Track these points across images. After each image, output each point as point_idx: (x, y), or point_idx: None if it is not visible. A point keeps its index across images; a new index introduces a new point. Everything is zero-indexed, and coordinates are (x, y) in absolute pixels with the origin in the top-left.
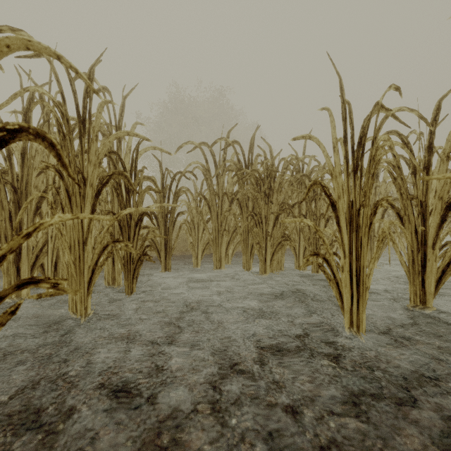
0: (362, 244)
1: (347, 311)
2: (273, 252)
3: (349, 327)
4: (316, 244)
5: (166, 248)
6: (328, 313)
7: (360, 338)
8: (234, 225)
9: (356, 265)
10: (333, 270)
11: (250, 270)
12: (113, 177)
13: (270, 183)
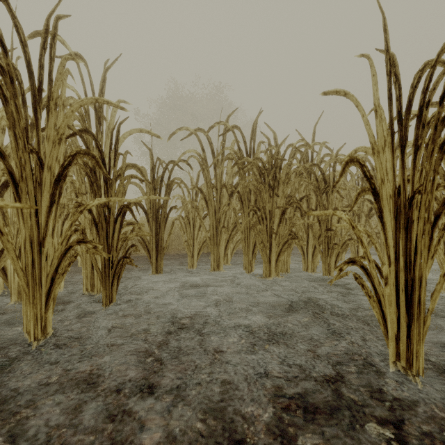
0: (418, 246)
1: (392, 339)
2: (279, 252)
3: (394, 360)
4: (327, 243)
5: (157, 247)
6: (356, 334)
7: (413, 379)
8: (234, 222)
9: (405, 275)
10: (374, 283)
11: (252, 272)
12: (76, 158)
13: (275, 173)
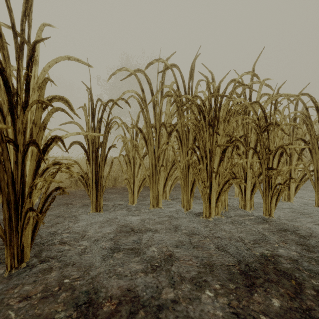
0: None
1: None
2: (219, 192)
3: None
4: (268, 182)
5: (97, 185)
6: None
7: None
8: (172, 160)
9: None
10: None
11: (190, 210)
12: None
13: (215, 111)
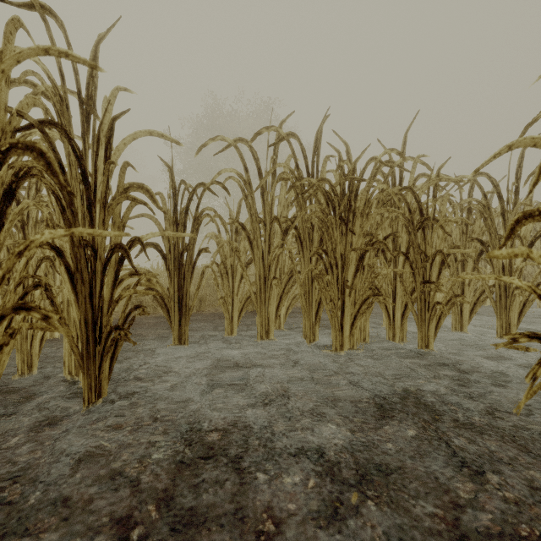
0: None
1: None
2: (355, 315)
3: None
4: (424, 302)
5: (181, 307)
6: (507, 467)
7: None
8: (289, 270)
9: None
10: None
11: (315, 342)
12: (10, 156)
13: (350, 200)
